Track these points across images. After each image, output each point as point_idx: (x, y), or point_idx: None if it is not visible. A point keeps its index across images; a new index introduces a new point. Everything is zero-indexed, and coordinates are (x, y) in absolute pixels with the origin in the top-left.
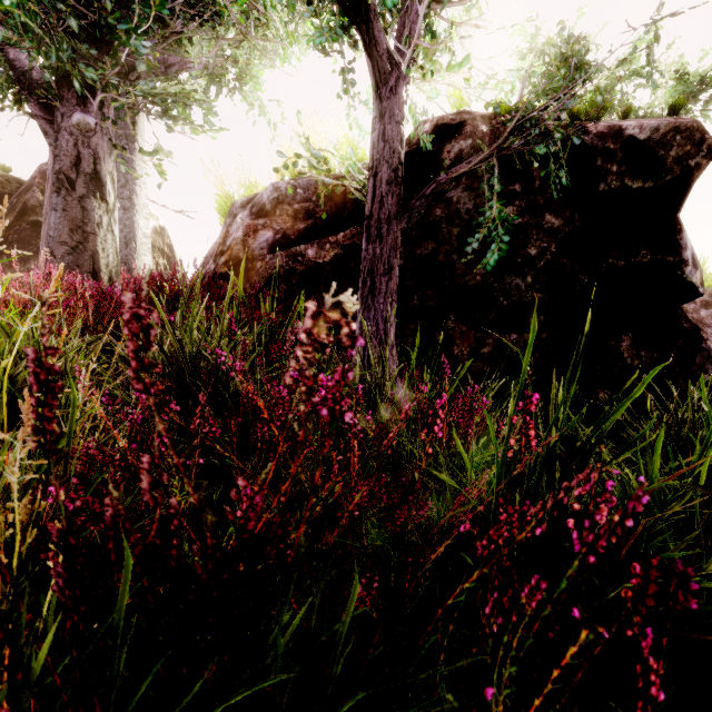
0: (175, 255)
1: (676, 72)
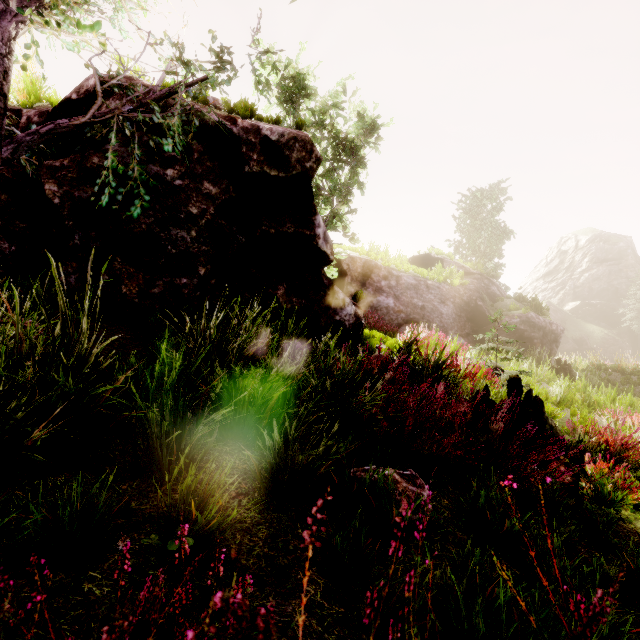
0: None
1: (358, 112)
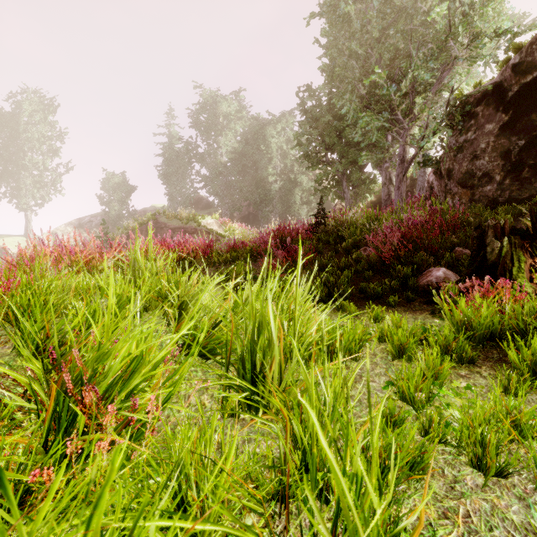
0: None
1: None
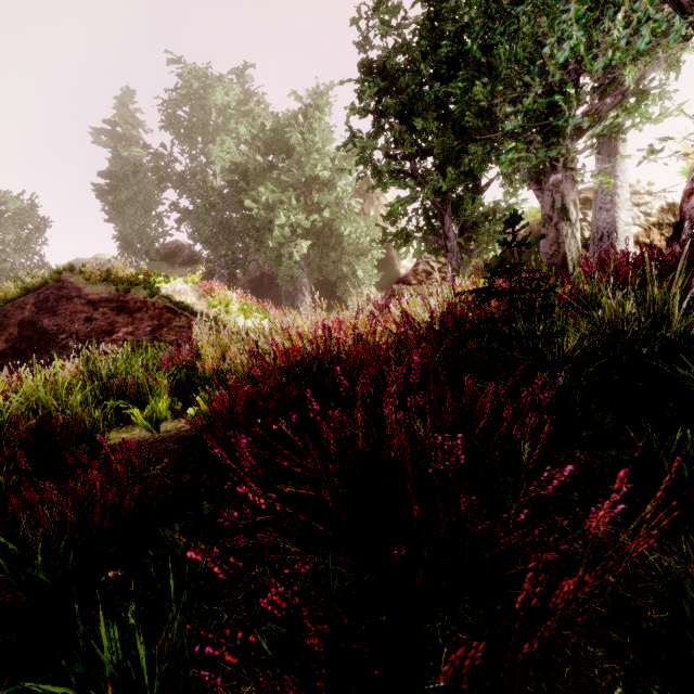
0: None
1: None
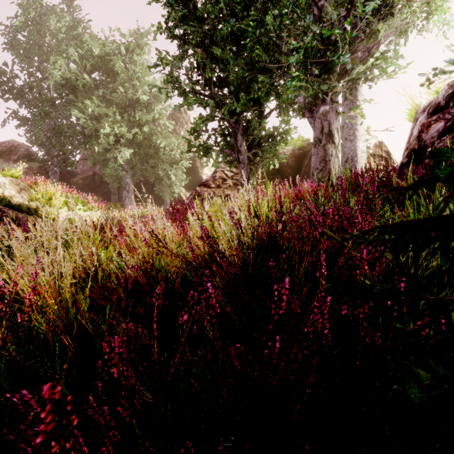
0: (390, 156)
1: None
